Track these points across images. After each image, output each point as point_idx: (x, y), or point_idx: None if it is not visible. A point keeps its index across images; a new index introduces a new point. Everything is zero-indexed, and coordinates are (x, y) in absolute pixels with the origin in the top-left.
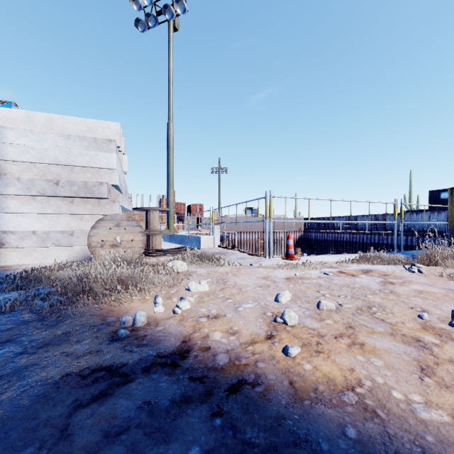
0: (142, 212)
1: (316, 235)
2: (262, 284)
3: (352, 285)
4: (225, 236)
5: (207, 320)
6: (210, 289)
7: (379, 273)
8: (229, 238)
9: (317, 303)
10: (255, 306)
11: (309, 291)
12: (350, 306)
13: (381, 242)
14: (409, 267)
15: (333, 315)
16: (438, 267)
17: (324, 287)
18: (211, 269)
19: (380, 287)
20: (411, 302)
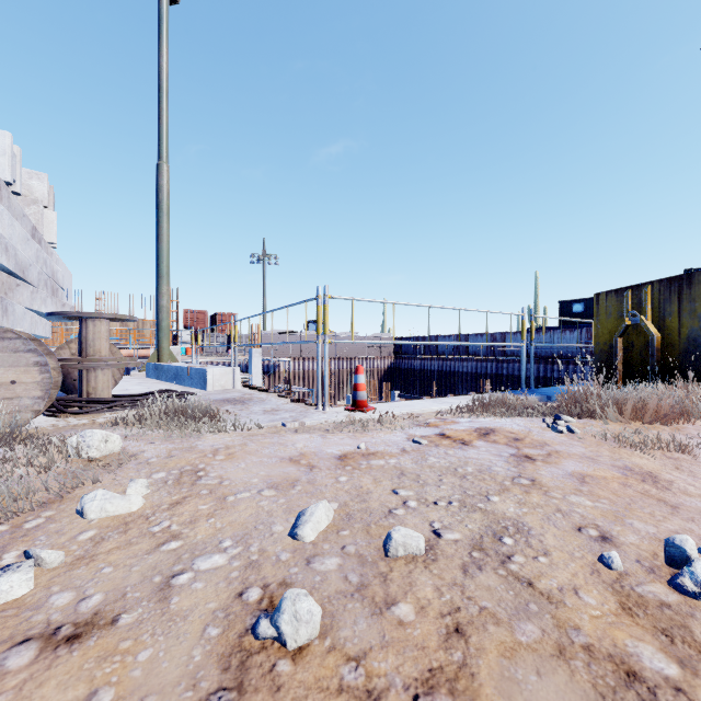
0: (126, 325)
1: (413, 363)
2: (282, 479)
3: (463, 468)
4: (272, 366)
5: (33, 658)
6: (144, 506)
7: (506, 436)
8: (280, 369)
9: (384, 540)
10: (228, 563)
11: (377, 494)
12: (457, 538)
13: (500, 373)
14: (553, 422)
15: (417, 577)
16: (594, 421)
17: (409, 478)
18: (183, 445)
19: (512, 471)
20: (574, 510)
